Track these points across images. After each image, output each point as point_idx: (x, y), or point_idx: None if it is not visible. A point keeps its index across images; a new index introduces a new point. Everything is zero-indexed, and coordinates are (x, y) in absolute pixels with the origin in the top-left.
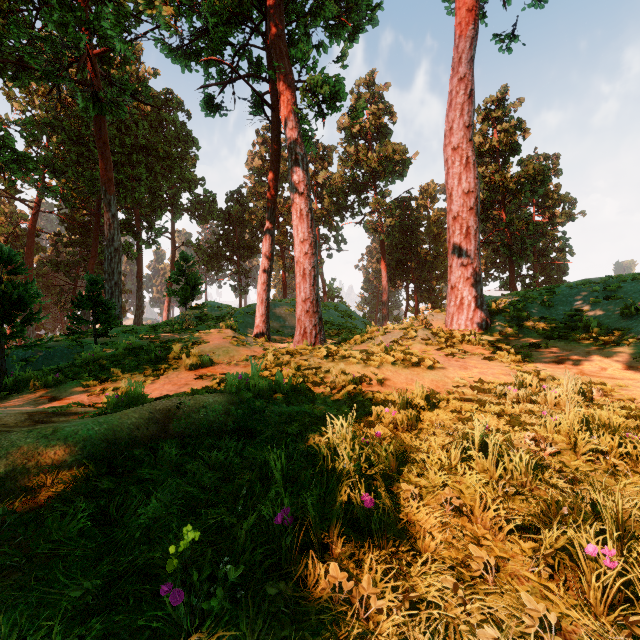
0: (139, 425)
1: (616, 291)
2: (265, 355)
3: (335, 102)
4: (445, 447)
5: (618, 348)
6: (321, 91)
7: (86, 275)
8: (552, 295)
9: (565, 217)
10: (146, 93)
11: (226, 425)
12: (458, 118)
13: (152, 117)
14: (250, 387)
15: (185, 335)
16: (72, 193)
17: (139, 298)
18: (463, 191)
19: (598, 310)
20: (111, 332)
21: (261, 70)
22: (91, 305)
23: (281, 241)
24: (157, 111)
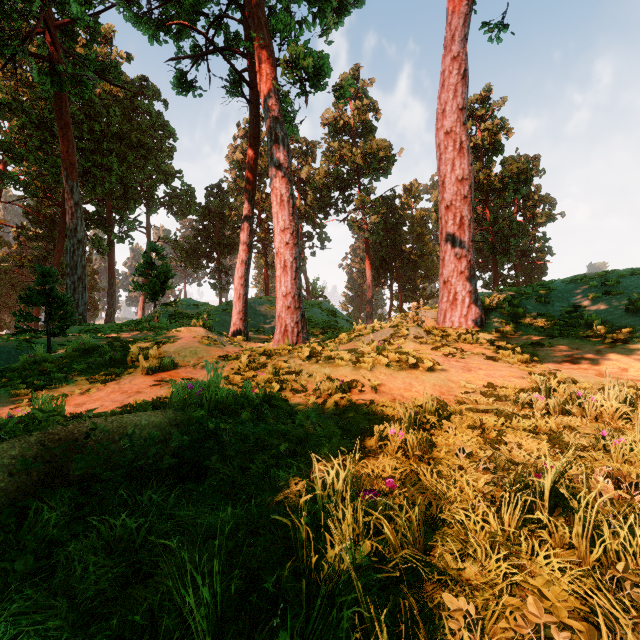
0: (14, 468)
1: (615, 286)
2: (239, 356)
3: (319, 79)
4: (488, 496)
5: (630, 346)
6: (304, 64)
7: (37, 266)
8: (547, 291)
9: (545, 218)
10: (115, 74)
11: (162, 459)
12: (451, 100)
13: (125, 104)
14: (204, 401)
15: (150, 334)
16: (36, 182)
17: (111, 296)
18: (457, 178)
19: (598, 306)
20: (72, 331)
21: (238, 45)
22: (43, 300)
23: (263, 238)
24: (131, 98)
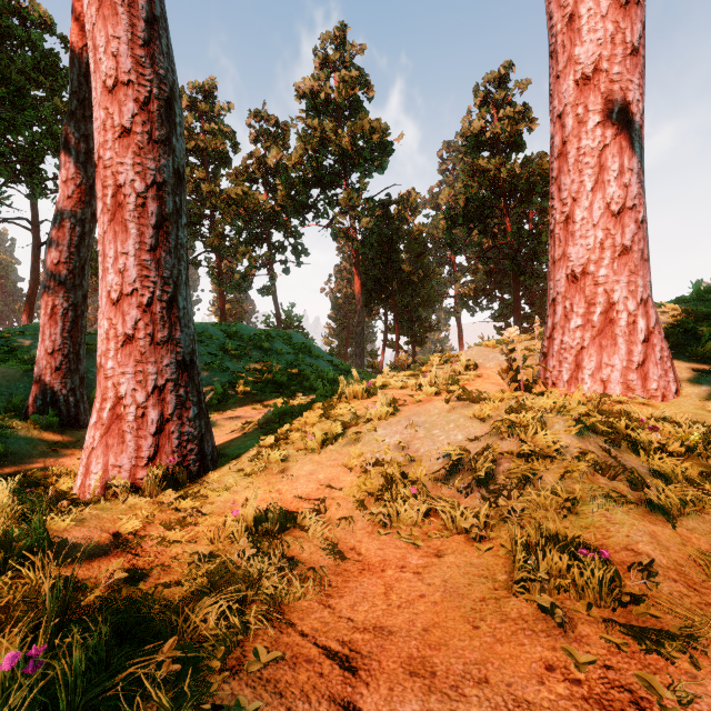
0: None
1: None
2: None
3: None
4: None
5: None
6: None
7: None
8: None
9: None
10: None
11: None
12: None
13: None
14: None
15: None
16: None
17: None
18: None
19: None
20: None
21: None
22: None
23: (216, 246)
24: None
